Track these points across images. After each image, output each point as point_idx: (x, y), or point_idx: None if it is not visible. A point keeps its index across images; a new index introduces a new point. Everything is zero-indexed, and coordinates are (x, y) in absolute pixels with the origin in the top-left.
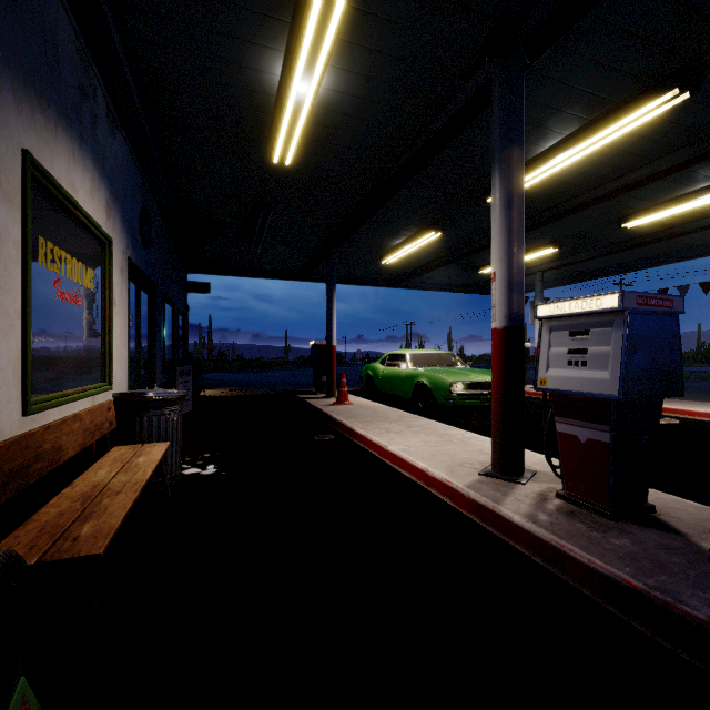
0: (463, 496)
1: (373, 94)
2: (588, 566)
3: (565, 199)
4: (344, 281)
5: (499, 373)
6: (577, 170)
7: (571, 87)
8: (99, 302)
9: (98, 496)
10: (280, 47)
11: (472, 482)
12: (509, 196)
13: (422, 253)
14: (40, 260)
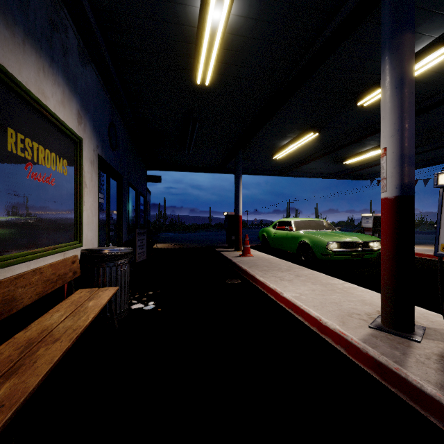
0: (359, 350)
1: (272, 16)
2: None
3: (422, 99)
4: (247, 172)
5: (390, 238)
6: (439, 71)
7: None
8: (72, 184)
9: (38, 343)
10: None
11: (365, 335)
12: (401, 77)
13: (302, 150)
14: (9, 146)
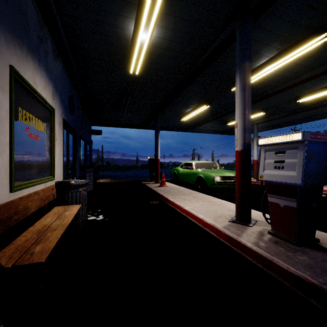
0: (221, 232)
1: (177, 39)
2: (287, 270)
3: (269, 88)
4: (163, 129)
5: (239, 172)
6: (275, 74)
7: (274, 33)
8: (48, 138)
9: (45, 231)
10: (133, 16)
11: (225, 225)
12: (244, 86)
13: (200, 115)
14: (19, 118)
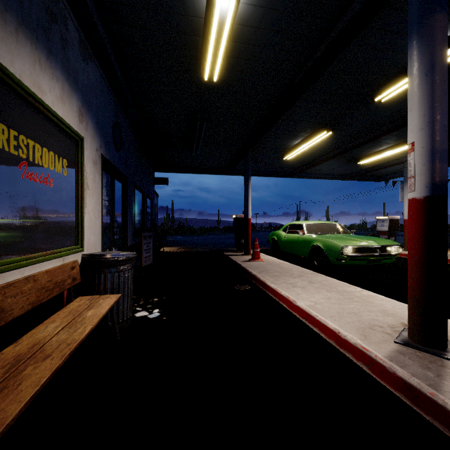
0: (385, 369)
1: (284, 4)
2: None
3: None
4: (256, 174)
5: (419, 243)
6: None
7: None
8: (73, 185)
9: (26, 361)
10: None
11: (391, 352)
12: (432, 63)
13: (314, 150)
14: (0, 143)
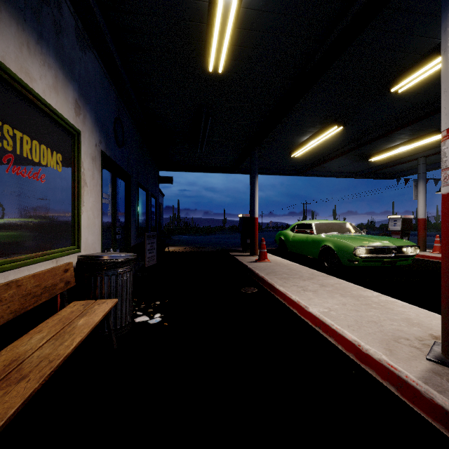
0: (419, 393)
1: None
2: None
3: None
4: (262, 172)
5: None
6: None
7: None
8: (68, 181)
9: None
10: None
11: (424, 372)
12: None
13: (323, 147)
14: None
